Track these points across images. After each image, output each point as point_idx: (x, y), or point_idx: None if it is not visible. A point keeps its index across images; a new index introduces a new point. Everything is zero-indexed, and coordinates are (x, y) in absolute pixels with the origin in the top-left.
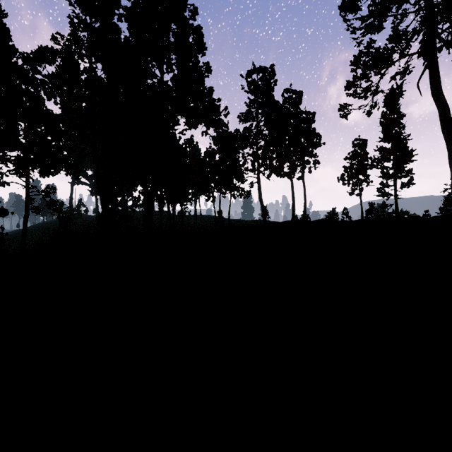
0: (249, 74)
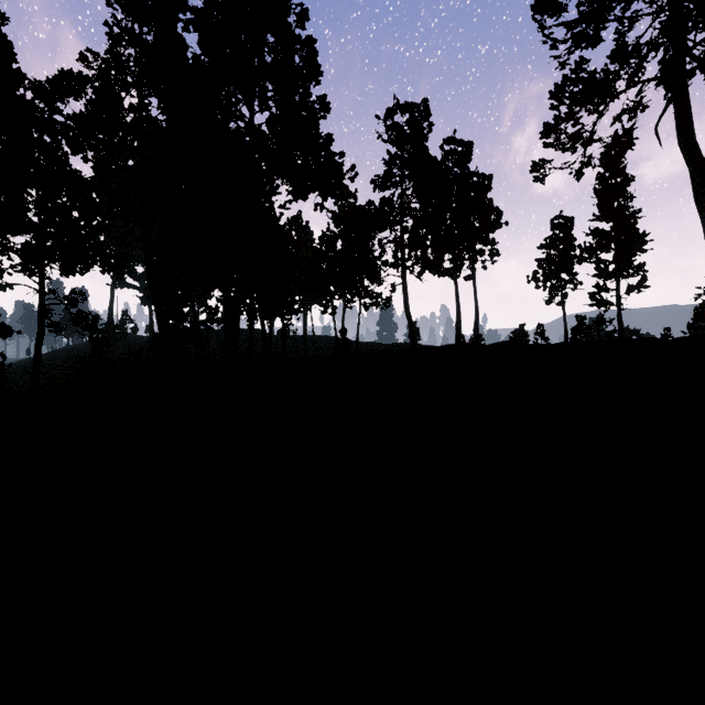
0: (389, 114)
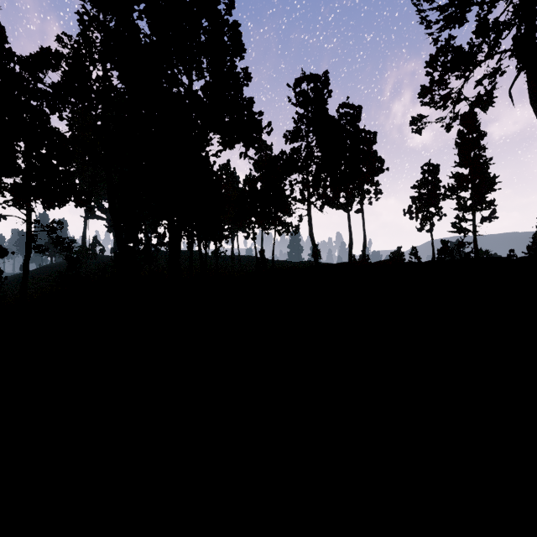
0: (298, 83)
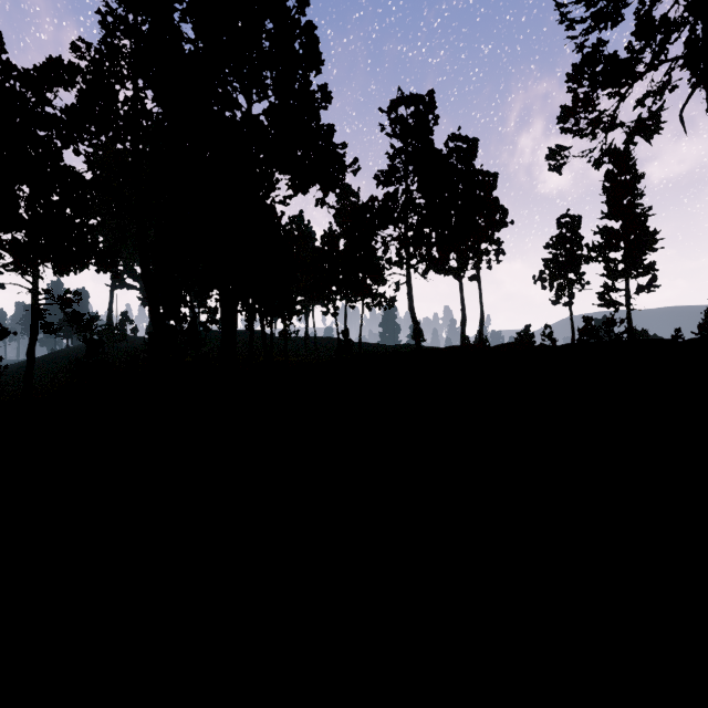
0: (393, 107)
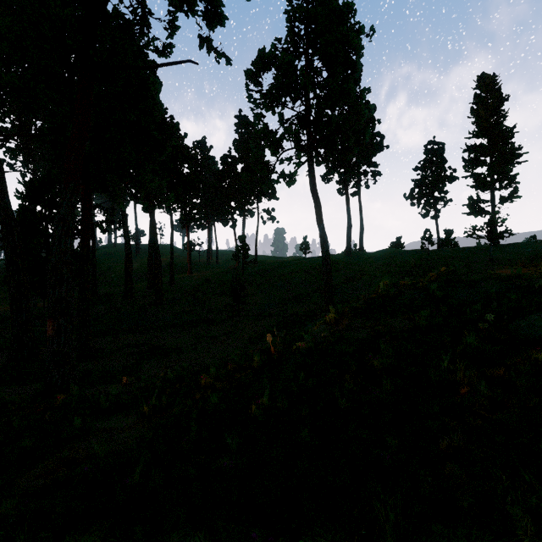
0: None
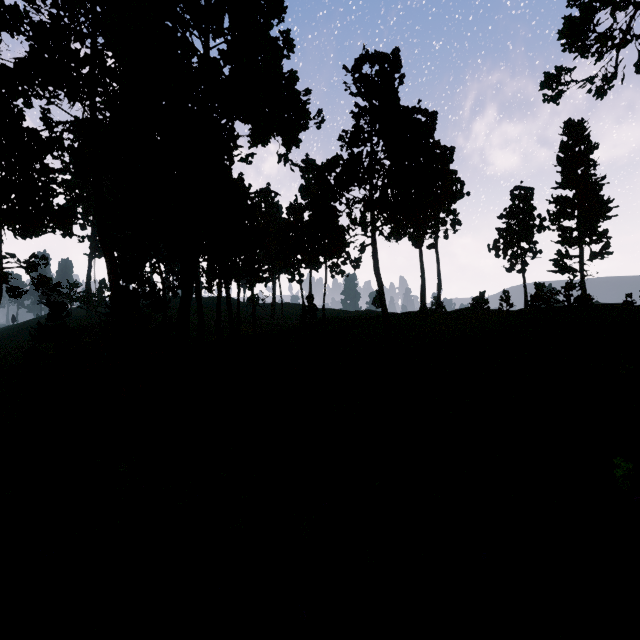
0: (358, 65)
